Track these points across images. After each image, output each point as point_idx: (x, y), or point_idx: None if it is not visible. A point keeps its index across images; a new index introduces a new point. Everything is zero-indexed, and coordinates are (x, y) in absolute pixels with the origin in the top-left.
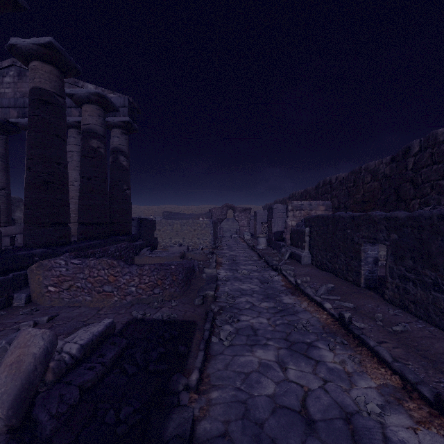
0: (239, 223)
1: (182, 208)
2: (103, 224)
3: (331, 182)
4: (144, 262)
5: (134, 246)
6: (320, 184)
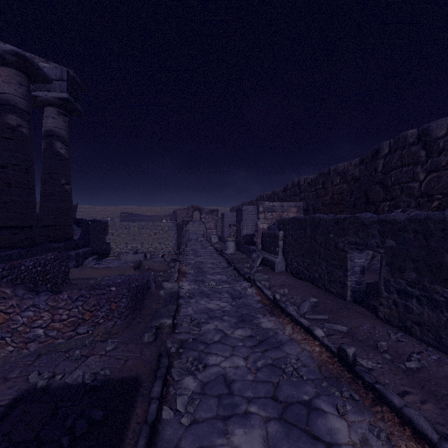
0: (206, 225)
1: (144, 209)
2: (27, 228)
3: (300, 184)
4: (86, 276)
5: (76, 255)
6: (289, 186)
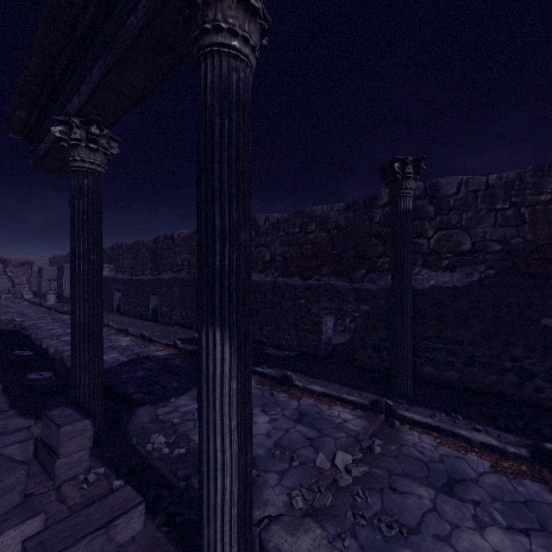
0: (14, 280)
1: None
2: None
3: (123, 247)
4: None
5: None
6: (115, 246)
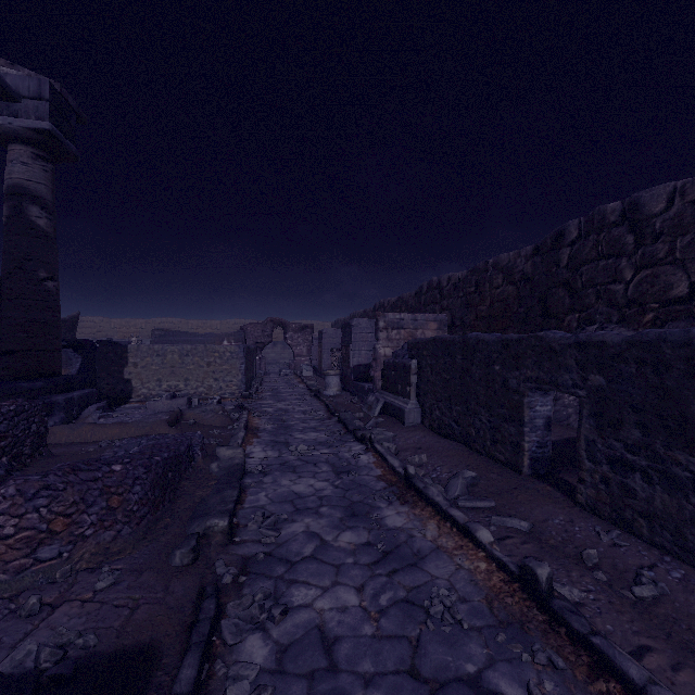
0: (294, 349)
1: (193, 324)
2: None
3: (441, 286)
4: (81, 438)
5: (65, 402)
6: (424, 289)
